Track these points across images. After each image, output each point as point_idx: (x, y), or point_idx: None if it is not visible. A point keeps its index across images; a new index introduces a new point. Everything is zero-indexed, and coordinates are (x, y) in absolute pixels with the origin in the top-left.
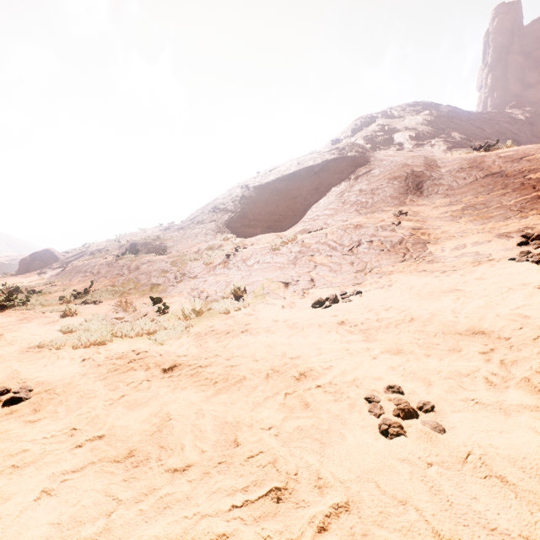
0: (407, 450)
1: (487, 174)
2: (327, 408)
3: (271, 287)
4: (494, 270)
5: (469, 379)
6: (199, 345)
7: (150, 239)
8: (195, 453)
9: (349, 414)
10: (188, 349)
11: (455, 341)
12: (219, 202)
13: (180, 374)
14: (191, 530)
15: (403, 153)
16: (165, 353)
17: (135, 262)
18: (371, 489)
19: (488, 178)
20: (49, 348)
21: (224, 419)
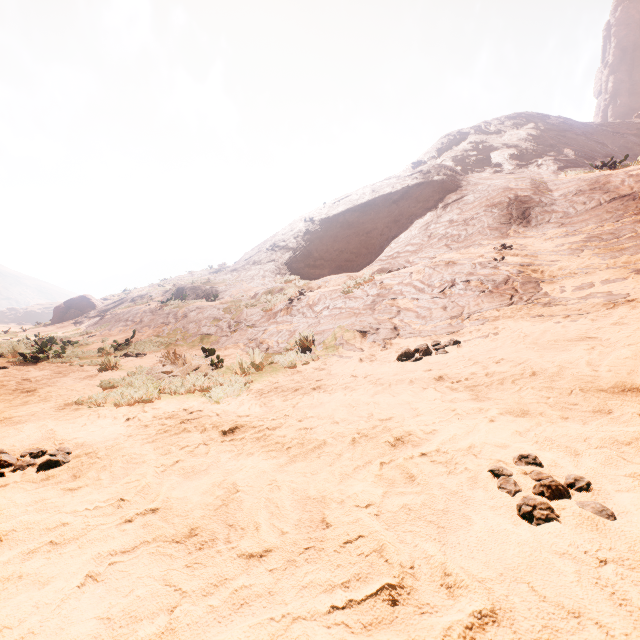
0: (565, 540)
1: (614, 197)
2: (440, 482)
3: (344, 336)
4: (638, 313)
5: (632, 448)
6: (263, 404)
7: (199, 282)
8: (273, 534)
9: (471, 491)
10: (250, 409)
11: (600, 400)
12: (279, 239)
13: (244, 437)
14: (280, 637)
15: (503, 175)
16: (223, 412)
17: (182, 309)
18: (524, 593)
19: (616, 202)
20: (88, 405)
21: (305, 493)
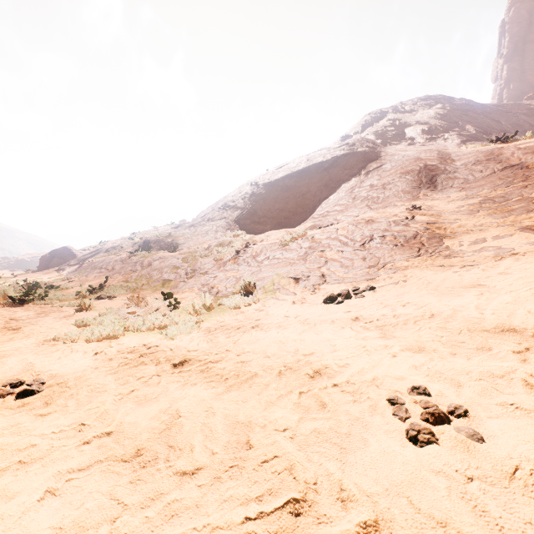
0: (441, 460)
1: (505, 166)
2: (346, 410)
3: (281, 282)
4: (520, 264)
5: (504, 381)
6: (209, 340)
7: (162, 236)
8: (205, 455)
9: (371, 417)
10: (198, 344)
11: (483, 339)
12: (229, 200)
13: (191, 369)
14: None
15: (415, 147)
16: (176, 347)
17: (147, 259)
18: (403, 506)
19: (507, 170)
20: (63, 341)
21: (236, 418)
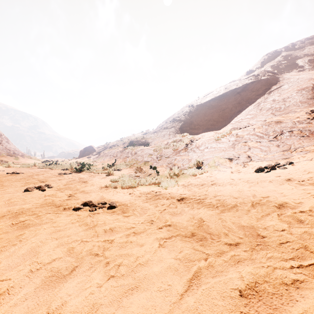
0: None
1: None
2: None
3: (219, 161)
4: None
5: None
6: (188, 190)
7: (139, 138)
8: (236, 238)
9: None
10: (183, 192)
11: None
12: (176, 116)
13: (190, 202)
14: (271, 273)
15: (307, 71)
16: (171, 192)
17: (134, 150)
18: None
19: None
20: (110, 188)
21: (240, 224)
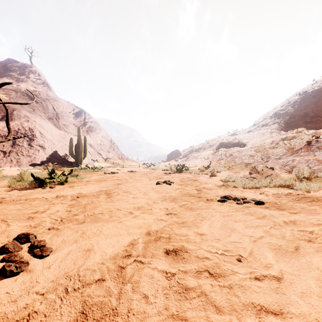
0: None
1: None
2: None
3: None
4: None
5: None
6: None
7: (230, 139)
8: None
9: None
10: None
11: None
12: (279, 109)
13: None
14: None
15: None
16: None
17: (228, 152)
18: None
19: None
20: (228, 187)
21: None
